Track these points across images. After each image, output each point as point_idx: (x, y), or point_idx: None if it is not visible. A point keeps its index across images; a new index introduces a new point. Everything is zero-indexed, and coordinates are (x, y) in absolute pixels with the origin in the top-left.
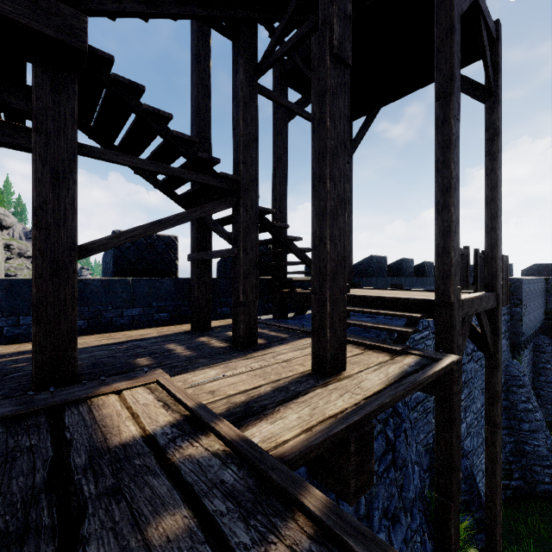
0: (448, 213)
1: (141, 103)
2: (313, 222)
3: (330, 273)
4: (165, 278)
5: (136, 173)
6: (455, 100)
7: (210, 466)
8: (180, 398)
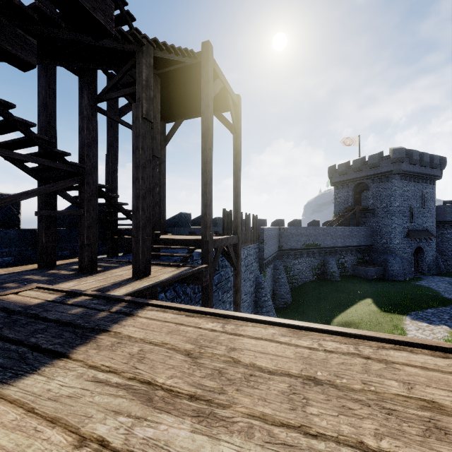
0: (207, 196)
1: (11, 113)
2: (133, 200)
3: (142, 226)
4: (9, 229)
5: None
6: (210, 140)
7: (86, 301)
8: (59, 289)
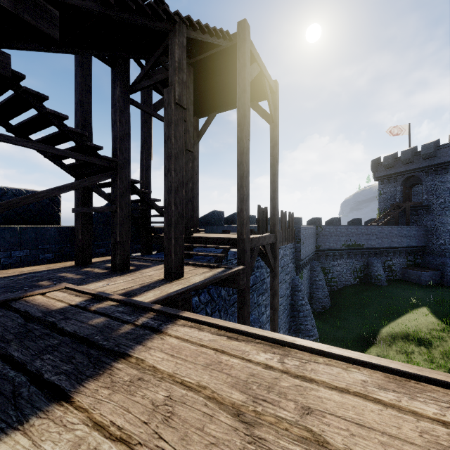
0: (243, 190)
1: (44, 106)
2: (165, 194)
3: (174, 223)
4: (50, 226)
5: None
6: (246, 129)
7: (111, 308)
8: (86, 291)
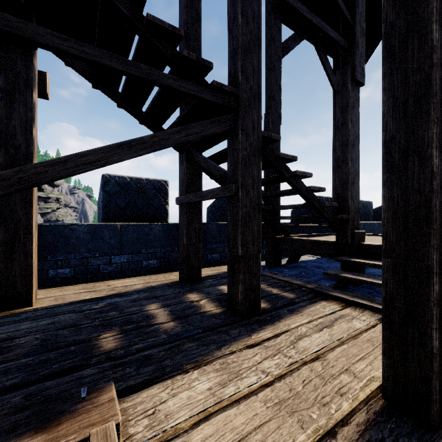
0: None
1: None
2: (387, 122)
3: (438, 217)
4: (154, 223)
5: (118, 105)
6: None
7: None
8: None
